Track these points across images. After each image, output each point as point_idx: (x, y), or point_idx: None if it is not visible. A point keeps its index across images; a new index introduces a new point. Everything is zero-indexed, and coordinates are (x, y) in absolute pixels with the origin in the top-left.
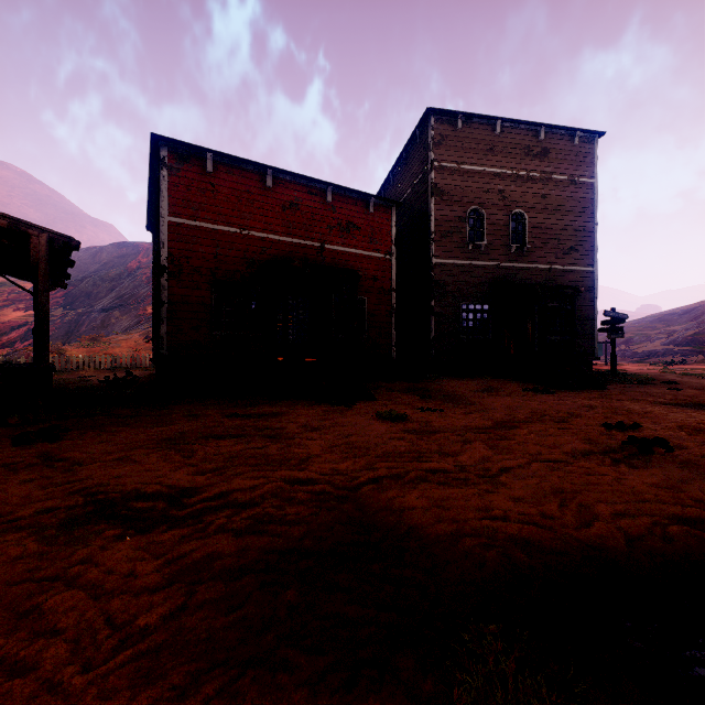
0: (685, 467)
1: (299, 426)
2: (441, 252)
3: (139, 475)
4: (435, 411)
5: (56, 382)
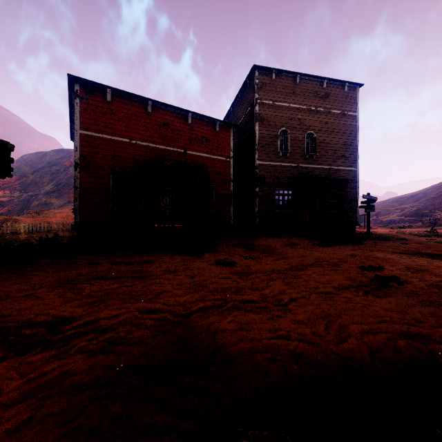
0: (410, 296)
1: (161, 270)
2: (262, 157)
3: (36, 308)
4: (254, 259)
5: (6, 241)
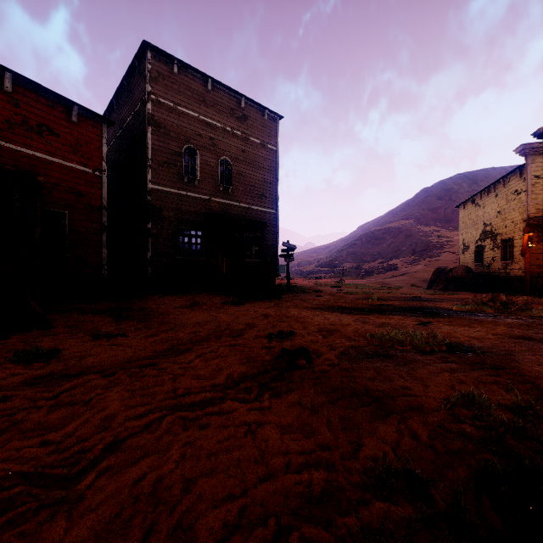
0: (319, 384)
1: None
2: (158, 179)
3: None
4: (114, 337)
5: None
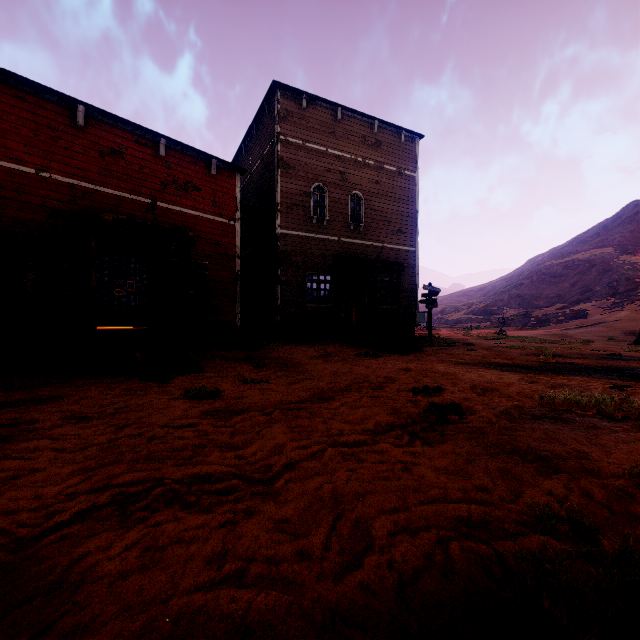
0: (474, 438)
1: (62, 417)
2: (287, 223)
3: None
4: (259, 383)
5: None
